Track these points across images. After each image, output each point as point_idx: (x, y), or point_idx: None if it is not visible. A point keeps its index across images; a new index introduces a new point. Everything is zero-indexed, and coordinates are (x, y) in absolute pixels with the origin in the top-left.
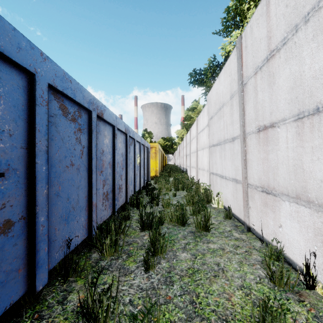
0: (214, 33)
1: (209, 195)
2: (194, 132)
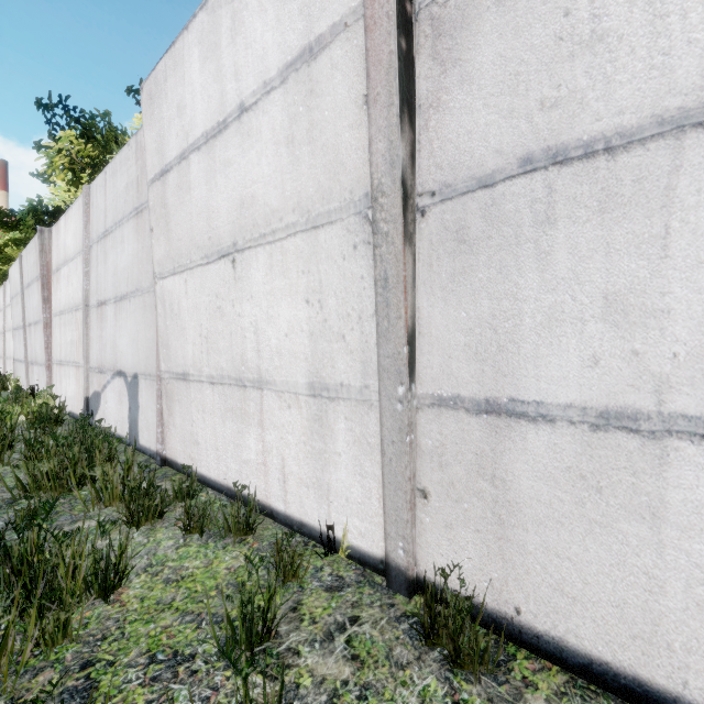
0: (35, 175)
1: (6, 381)
2: (2, 301)
